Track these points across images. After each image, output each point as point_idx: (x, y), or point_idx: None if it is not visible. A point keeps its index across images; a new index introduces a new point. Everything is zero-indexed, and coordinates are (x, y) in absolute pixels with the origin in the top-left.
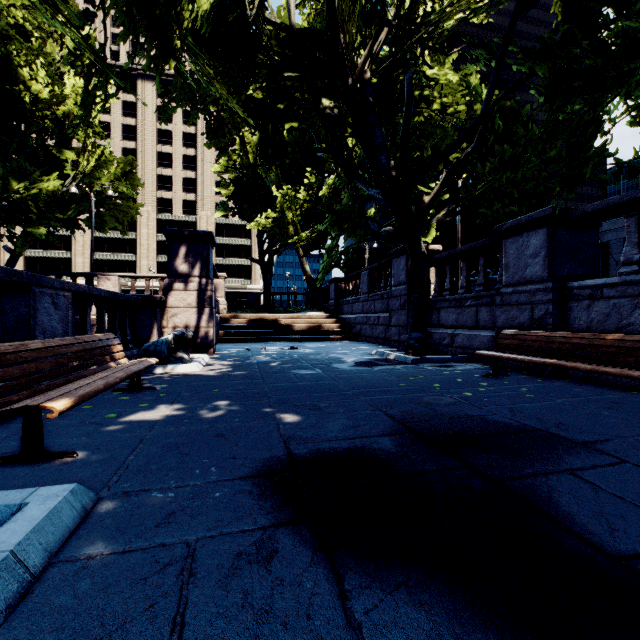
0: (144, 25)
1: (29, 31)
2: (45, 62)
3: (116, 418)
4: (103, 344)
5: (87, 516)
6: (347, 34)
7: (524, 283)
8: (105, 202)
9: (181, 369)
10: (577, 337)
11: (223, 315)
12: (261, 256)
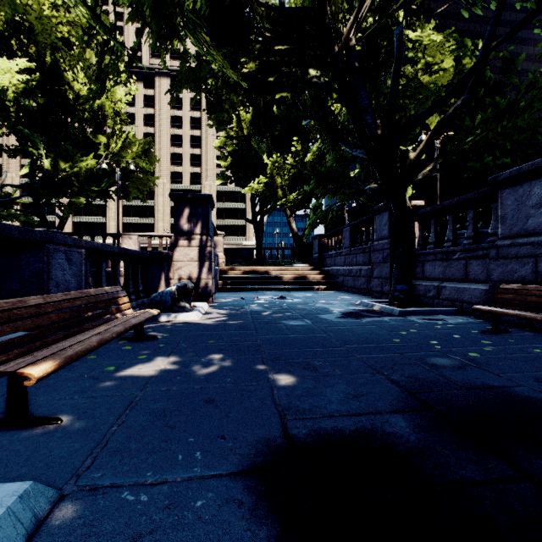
0: (150, 7)
1: (72, 42)
2: (85, 66)
3: (113, 372)
4: (109, 297)
5: (36, 531)
6: (333, 4)
7: (525, 235)
8: (129, 176)
9: (182, 317)
10: None
11: (222, 267)
12: (254, 217)
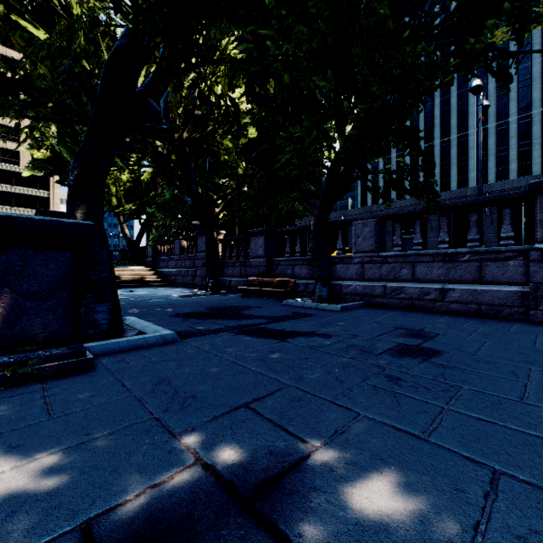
0: None
1: None
2: None
3: None
4: None
5: None
6: (174, 113)
7: (258, 257)
8: None
9: None
10: (270, 280)
11: None
12: None
